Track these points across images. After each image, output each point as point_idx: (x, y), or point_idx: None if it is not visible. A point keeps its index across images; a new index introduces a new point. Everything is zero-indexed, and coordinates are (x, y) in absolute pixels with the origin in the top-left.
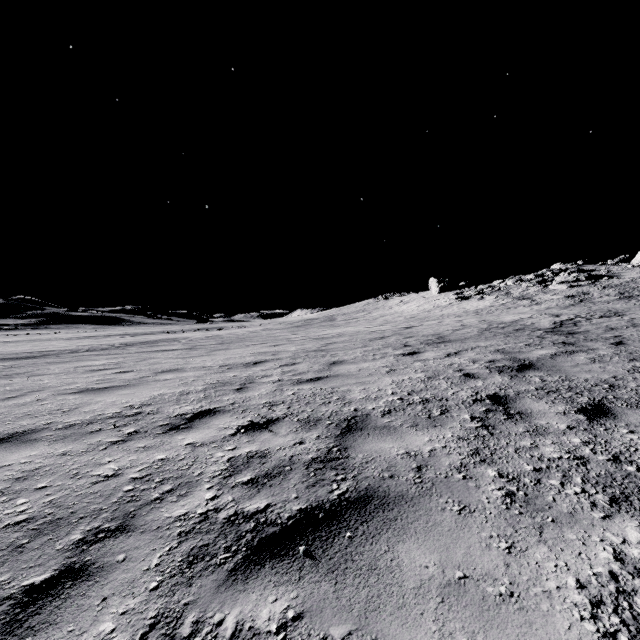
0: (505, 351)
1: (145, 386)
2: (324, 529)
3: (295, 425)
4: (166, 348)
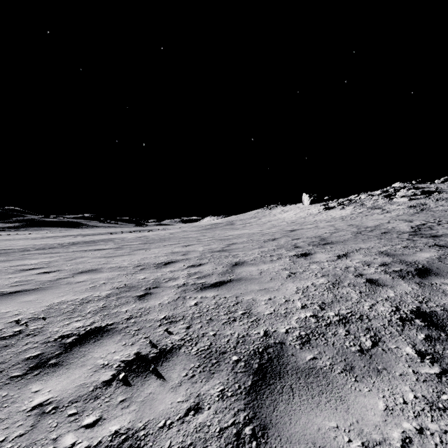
0: (389, 253)
1: (53, 290)
2: None
3: (192, 363)
4: (99, 247)
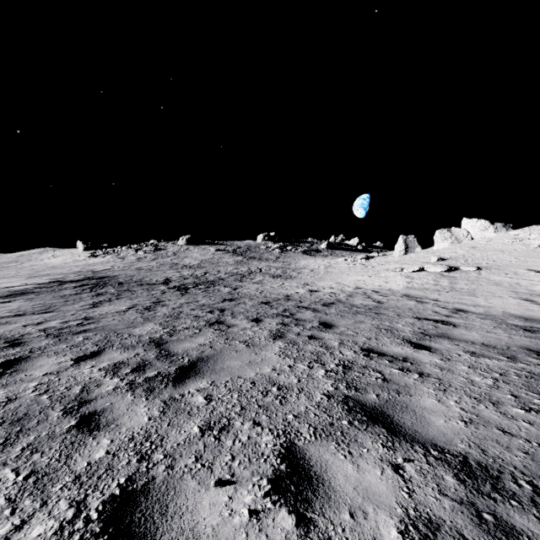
0: (64, 276)
1: None
2: (1, 288)
3: None
4: None
